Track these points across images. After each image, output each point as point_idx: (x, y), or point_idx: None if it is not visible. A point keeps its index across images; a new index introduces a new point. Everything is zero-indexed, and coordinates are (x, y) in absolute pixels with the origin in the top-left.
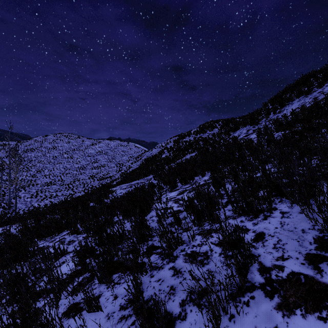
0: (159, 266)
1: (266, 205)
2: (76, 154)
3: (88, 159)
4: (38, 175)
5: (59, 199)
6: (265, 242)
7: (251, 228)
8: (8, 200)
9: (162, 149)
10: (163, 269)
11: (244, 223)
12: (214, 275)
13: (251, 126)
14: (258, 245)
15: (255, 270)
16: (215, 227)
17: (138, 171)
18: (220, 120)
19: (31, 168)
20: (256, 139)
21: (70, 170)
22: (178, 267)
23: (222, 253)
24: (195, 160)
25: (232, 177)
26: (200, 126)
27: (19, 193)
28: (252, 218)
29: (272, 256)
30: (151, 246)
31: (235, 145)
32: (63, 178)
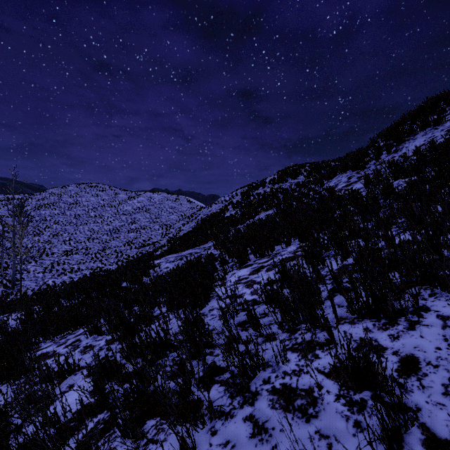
0: (225, 410)
1: (410, 302)
2: (107, 212)
3: (124, 218)
4: (54, 241)
5: (82, 274)
6: (424, 378)
7: (388, 346)
8: (11, 275)
9: (226, 205)
10: (234, 420)
11: (372, 334)
12: (332, 446)
13: (354, 172)
14: (409, 383)
15: (417, 445)
16: (320, 339)
17: (191, 236)
18: (307, 164)
19: (44, 231)
20: (363, 190)
21: (98, 234)
22: (261, 417)
23: (342, 396)
24: (274, 221)
25: (335, 247)
26: (279, 173)
27: (27, 266)
28: (386, 324)
29: (446, 413)
30: (211, 366)
31: (333, 199)
32: (89, 244)
